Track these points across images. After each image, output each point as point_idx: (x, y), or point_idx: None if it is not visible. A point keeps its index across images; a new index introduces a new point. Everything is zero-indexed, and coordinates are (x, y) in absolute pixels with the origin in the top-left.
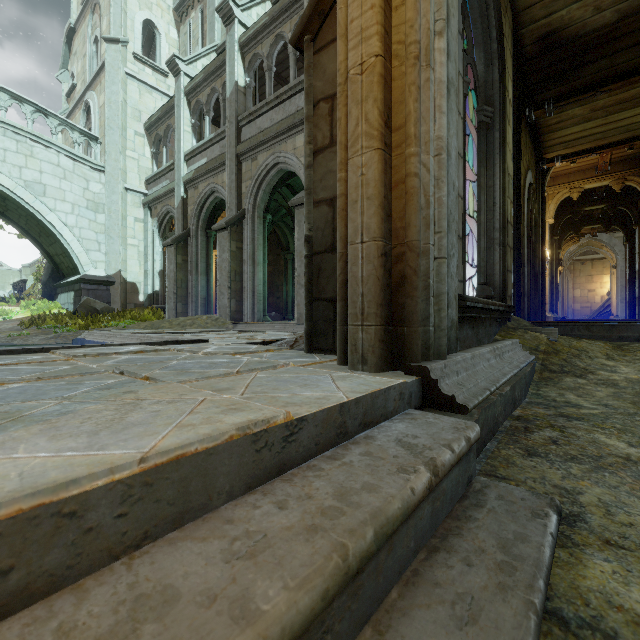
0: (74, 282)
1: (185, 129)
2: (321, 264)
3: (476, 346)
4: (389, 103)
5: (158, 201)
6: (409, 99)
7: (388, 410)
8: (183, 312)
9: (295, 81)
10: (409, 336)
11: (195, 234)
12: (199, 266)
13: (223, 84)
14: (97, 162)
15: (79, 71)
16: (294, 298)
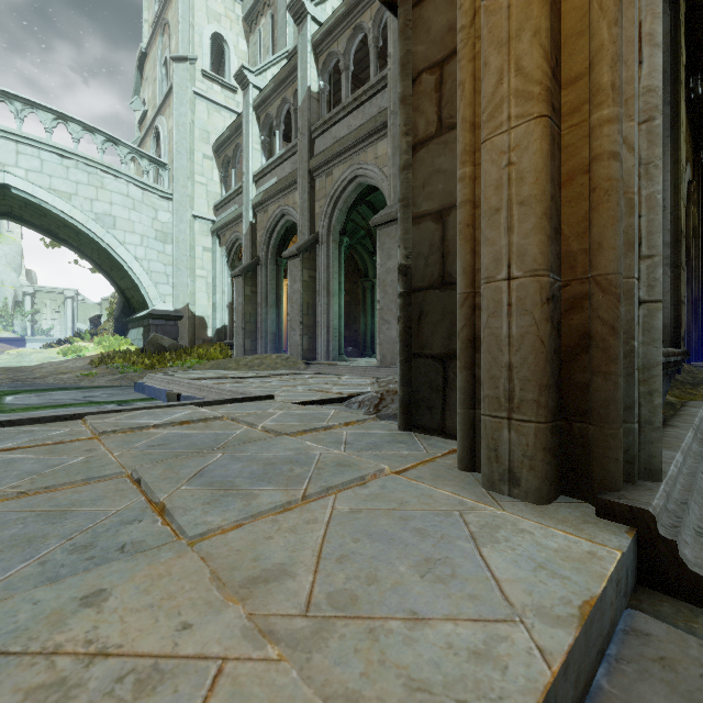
0: (143, 317)
1: (254, 147)
2: (423, 305)
3: (664, 425)
4: (557, 38)
5: (226, 228)
6: (600, 22)
7: (604, 633)
8: (252, 349)
9: (377, 77)
10: (600, 443)
11: (264, 263)
12: (269, 298)
13: (294, 92)
14: (165, 190)
15: (150, 97)
16: (373, 331)
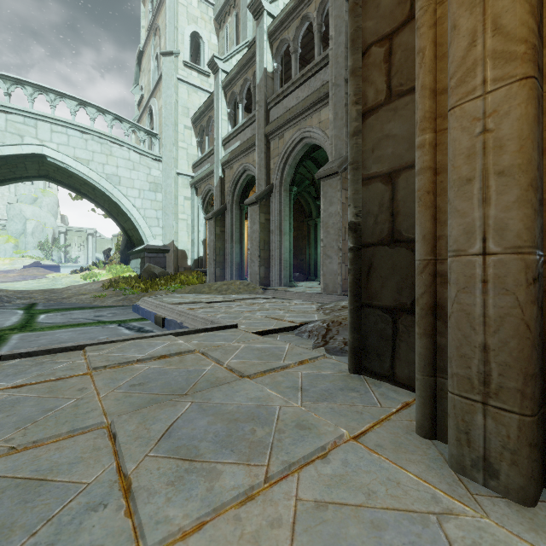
0: (140, 251)
1: (222, 118)
2: (373, 260)
3: None
4: None
5: (202, 182)
6: None
7: None
8: (221, 276)
9: (320, 56)
10: None
11: (230, 208)
12: (234, 236)
13: (254, 73)
14: (156, 154)
15: (146, 84)
16: (316, 260)
